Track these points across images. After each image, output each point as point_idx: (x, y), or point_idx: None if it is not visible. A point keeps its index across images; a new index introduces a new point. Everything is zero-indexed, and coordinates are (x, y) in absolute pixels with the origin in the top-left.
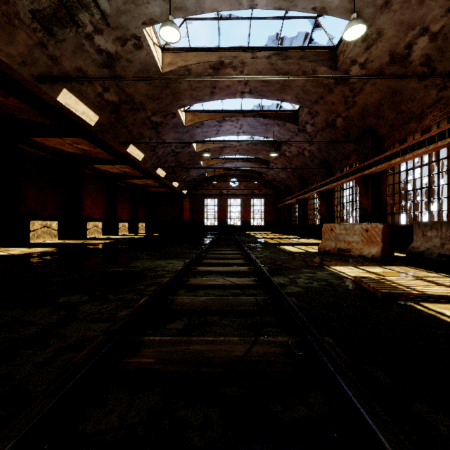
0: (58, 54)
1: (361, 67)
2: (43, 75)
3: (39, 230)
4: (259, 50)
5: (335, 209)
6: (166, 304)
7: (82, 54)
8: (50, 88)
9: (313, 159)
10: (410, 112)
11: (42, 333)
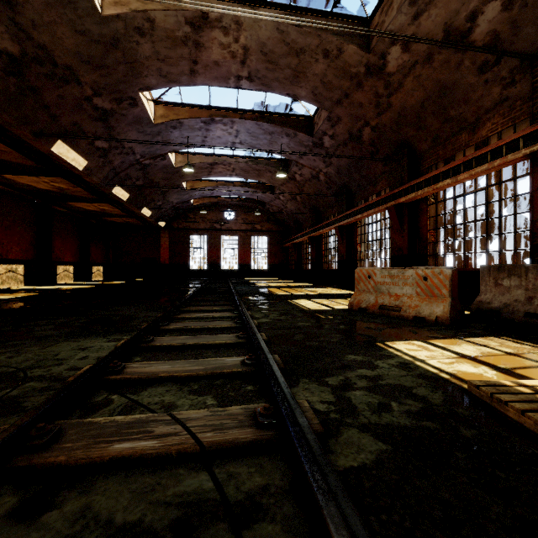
0: None
1: (404, 48)
2: None
3: None
4: (263, 6)
5: (357, 250)
6: None
7: None
8: None
9: (330, 185)
10: (461, 120)
11: None
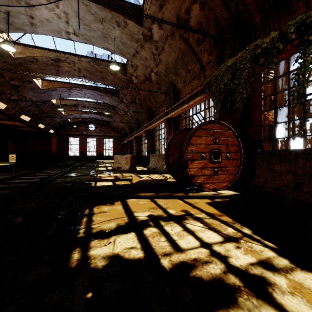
0: None
1: (136, 77)
2: None
3: None
4: (83, 57)
5: (141, 147)
6: None
7: None
8: None
9: (132, 117)
10: (159, 103)
11: None
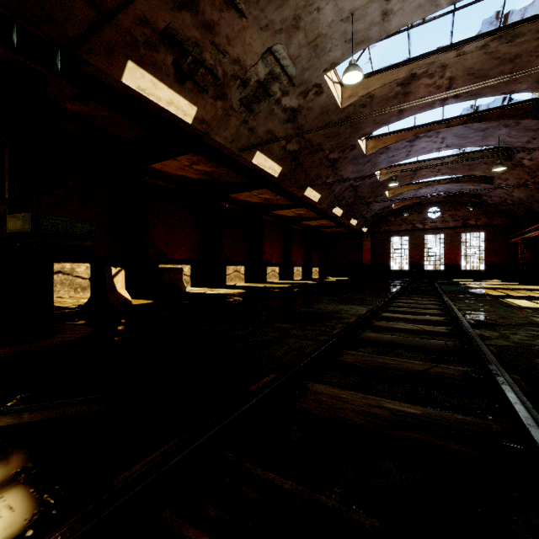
0: (255, 125)
1: None
2: (244, 145)
3: (231, 274)
4: (468, 43)
5: None
6: (356, 336)
7: (271, 118)
8: (248, 154)
9: None
10: None
11: (275, 341)
